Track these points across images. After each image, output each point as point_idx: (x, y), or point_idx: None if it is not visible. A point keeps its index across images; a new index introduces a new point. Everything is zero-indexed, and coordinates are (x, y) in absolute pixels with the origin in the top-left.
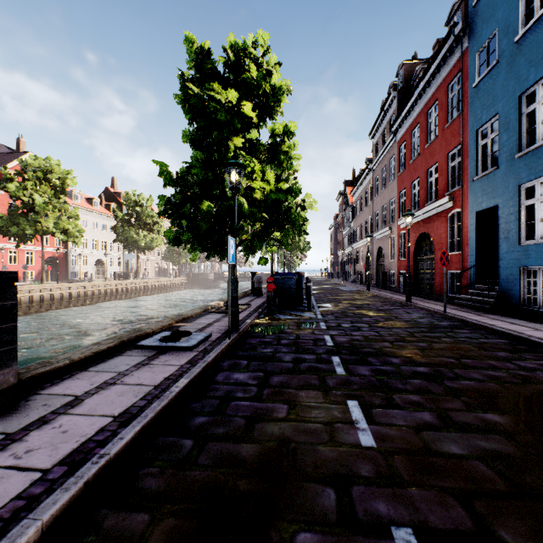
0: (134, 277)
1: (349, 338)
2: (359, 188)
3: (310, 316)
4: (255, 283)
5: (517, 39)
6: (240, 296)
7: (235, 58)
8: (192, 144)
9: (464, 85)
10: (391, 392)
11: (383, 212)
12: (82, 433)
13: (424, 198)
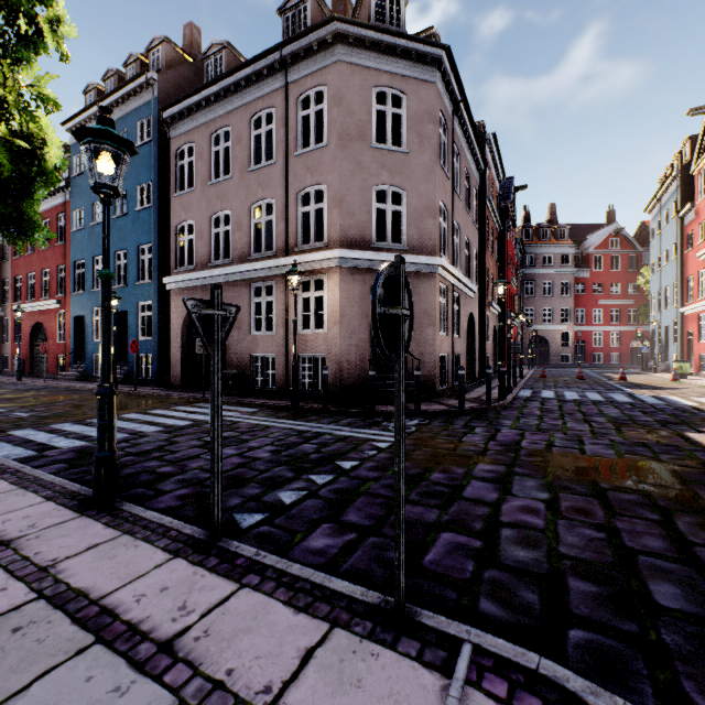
0: None
1: None
2: None
3: None
4: None
5: (92, 225)
6: None
7: None
8: None
9: (68, 225)
10: None
11: None
12: None
13: (40, 293)
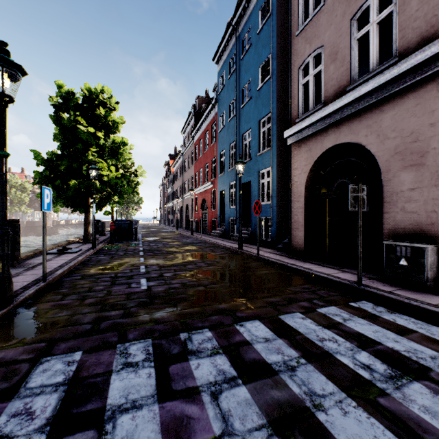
0: None
1: (150, 248)
2: (177, 163)
3: (136, 242)
4: (100, 227)
5: (229, 121)
6: None
7: (90, 97)
8: (62, 146)
9: (216, 129)
10: (155, 256)
11: (188, 182)
12: (56, 265)
13: (204, 180)
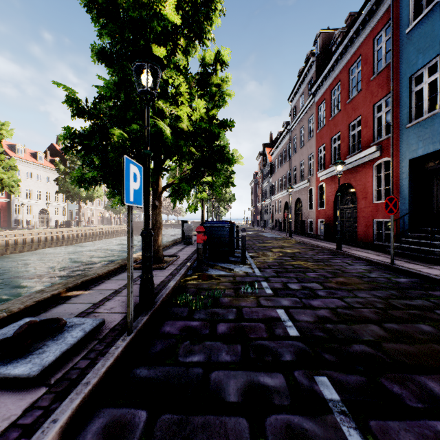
0: (76, 224)
1: (313, 316)
2: (277, 148)
3: (247, 270)
4: (185, 232)
5: None
6: (170, 245)
7: None
8: (99, 57)
9: (394, 34)
10: None
11: (301, 167)
12: None
13: (346, 151)
